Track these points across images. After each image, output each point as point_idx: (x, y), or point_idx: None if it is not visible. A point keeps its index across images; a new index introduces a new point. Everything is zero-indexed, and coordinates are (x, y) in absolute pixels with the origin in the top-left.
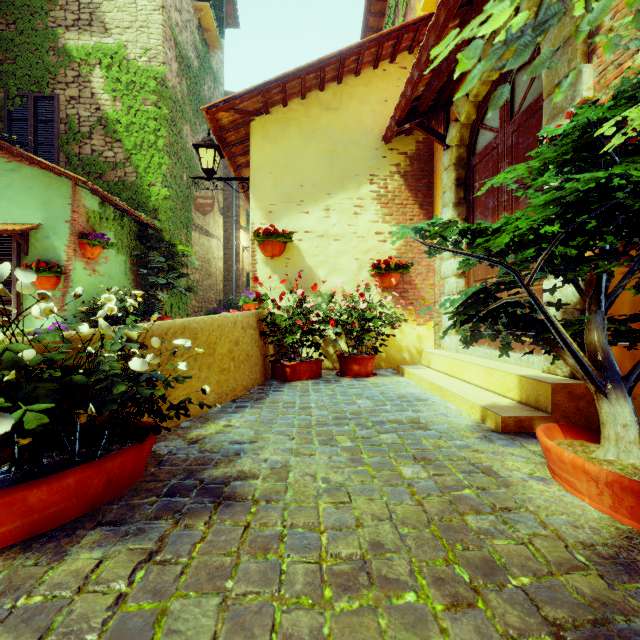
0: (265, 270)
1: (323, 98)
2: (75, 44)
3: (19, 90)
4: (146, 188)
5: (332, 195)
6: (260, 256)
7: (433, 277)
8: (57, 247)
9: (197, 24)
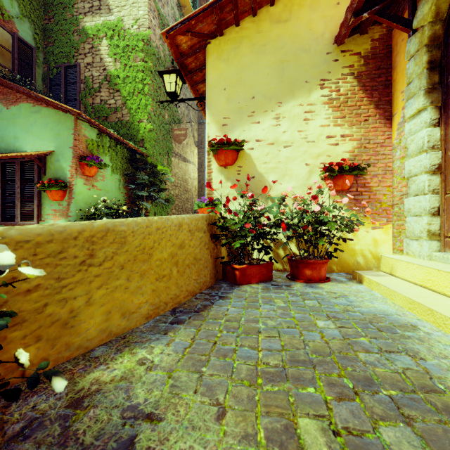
0: (219, 178)
1: (273, 12)
2: (90, 25)
3: (56, 63)
4: (136, 124)
5: (282, 103)
6: (215, 165)
7: (391, 178)
8: (64, 168)
9: (176, 2)
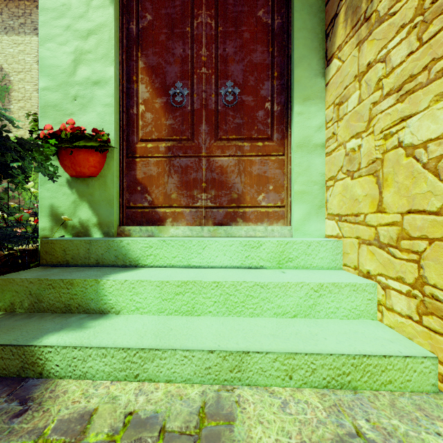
0: None
1: None
2: None
3: None
4: None
5: None
6: None
7: None
8: None
9: None
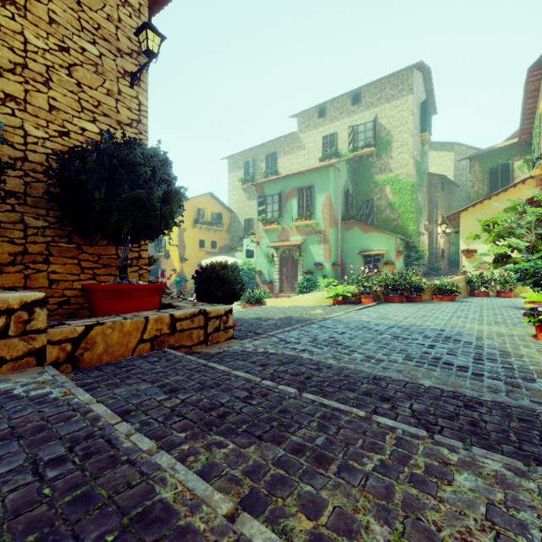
0: (465, 262)
1: (490, 202)
2: (379, 179)
3: (361, 199)
4: (406, 227)
5: None
6: (463, 258)
7: None
8: (391, 256)
9: (420, 141)
